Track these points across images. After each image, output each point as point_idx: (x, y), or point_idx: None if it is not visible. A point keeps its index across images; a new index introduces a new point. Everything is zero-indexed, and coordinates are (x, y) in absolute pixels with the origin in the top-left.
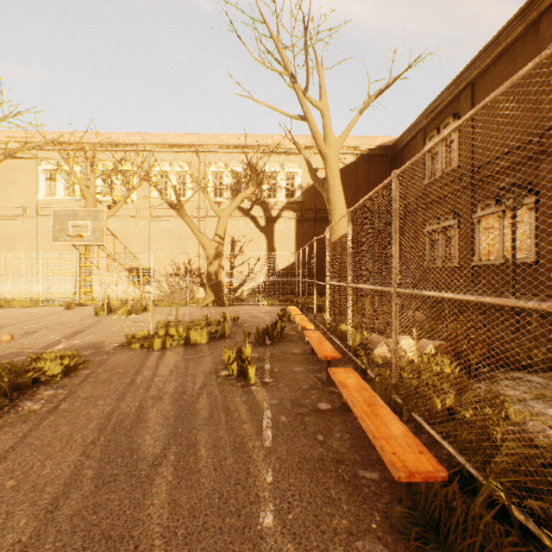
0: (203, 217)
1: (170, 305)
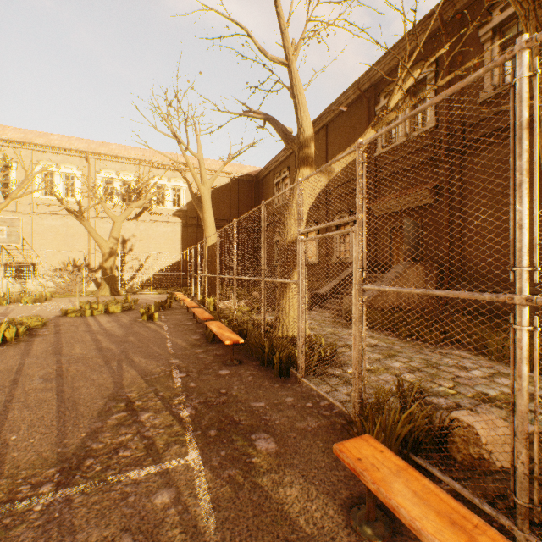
0: (93, 218)
1: (65, 297)
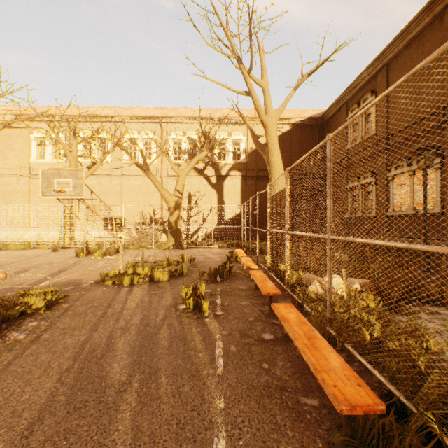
0: (165, 176)
1: (138, 248)
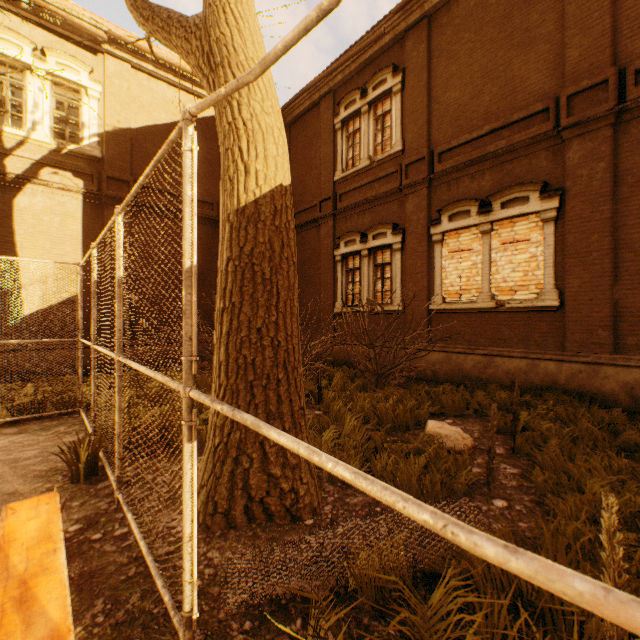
0: None
1: None
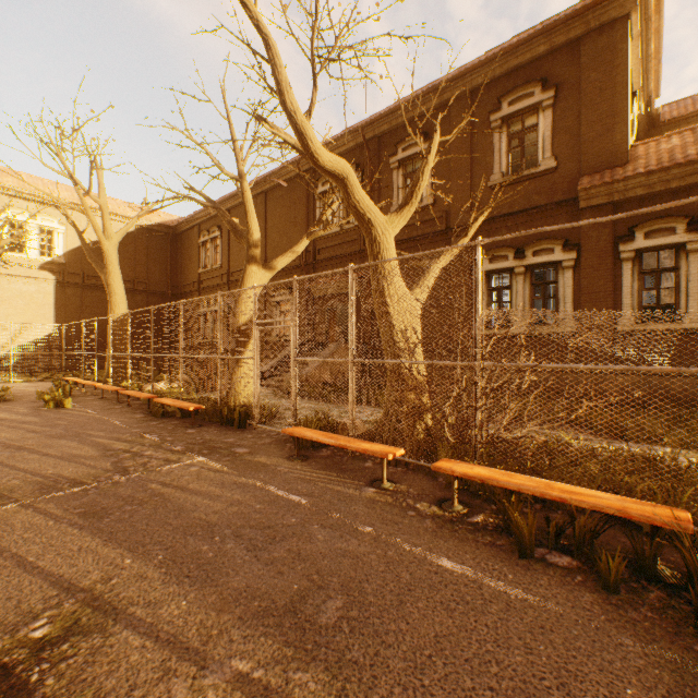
0: None
1: None
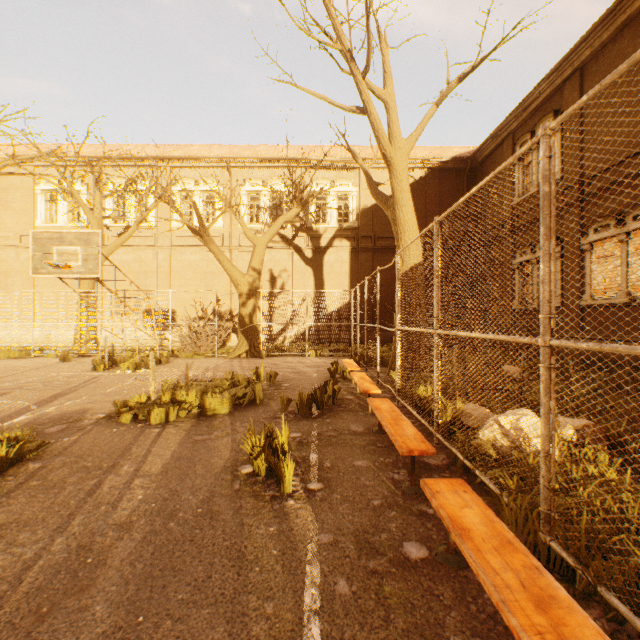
0: (235, 247)
1: (193, 356)
